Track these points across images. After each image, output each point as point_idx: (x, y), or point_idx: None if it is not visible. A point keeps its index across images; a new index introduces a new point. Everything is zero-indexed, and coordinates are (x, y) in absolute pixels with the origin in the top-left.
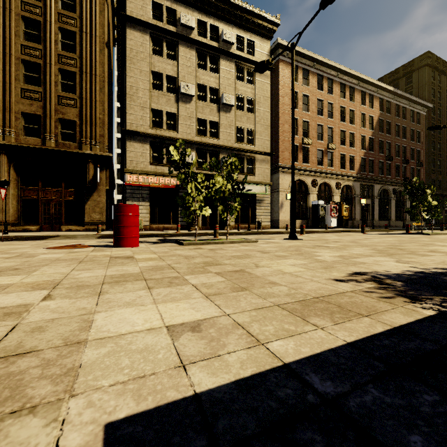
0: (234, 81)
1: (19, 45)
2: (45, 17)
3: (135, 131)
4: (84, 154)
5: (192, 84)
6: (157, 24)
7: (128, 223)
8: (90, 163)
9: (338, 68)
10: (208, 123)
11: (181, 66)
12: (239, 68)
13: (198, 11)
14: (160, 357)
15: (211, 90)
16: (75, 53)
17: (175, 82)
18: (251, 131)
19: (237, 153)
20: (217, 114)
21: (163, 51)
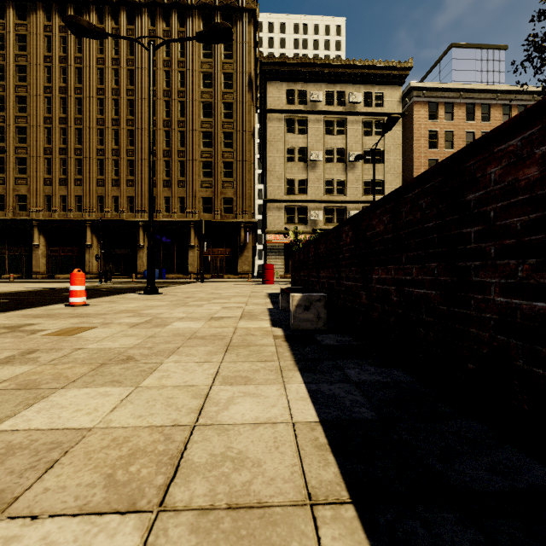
0: (361, 137)
1: (200, 152)
2: (215, 128)
3: (273, 200)
4: (238, 222)
5: (320, 150)
6: (290, 108)
7: (269, 273)
8: (242, 228)
9: (496, 89)
10: (335, 182)
11: (310, 136)
12: (366, 123)
13: (326, 84)
14: (273, 292)
15: (338, 151)
16: (232, 148)
17: (305, 151)
18: (380, 182)
19: (365, 205)
20: (344, 172)
21: (295, 128)
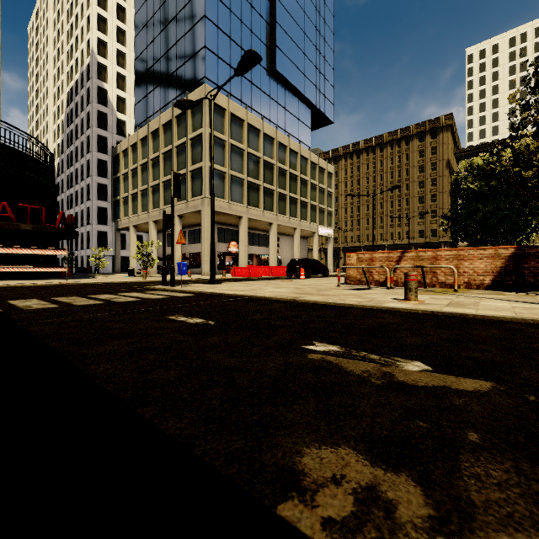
0: None
1: (417, 207)
2: (425, 193)
3: None
4: (439, 242)
5: None
6: None
7: None
8: (442, 245)
9: None
10: None
11: None
12: None
13: None
14: None
15: None
16: (436, 202)
17: None
18: None
19: None
20: None
21: None
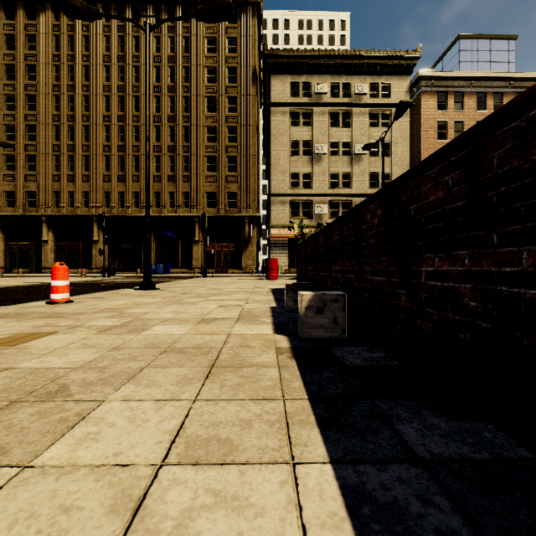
0: (367, 129)
1: (204, 147)
2: (219, 122)
3: (277, 194)
4: (242, 216)
5: (325, 143)
6: (295, 101)
7: (273, 267)
8: (246, 223)
9: (509, 77)
10: (340, 175)
11: (315, 129)
12: (373, 114)
13: (331, 75)
14: (277, 288)
15: (343, 143)
16: (236, 142)
17: (310, 144)
18: (387, 174)
19: None
20: (349, 165)
21: (299, 121)
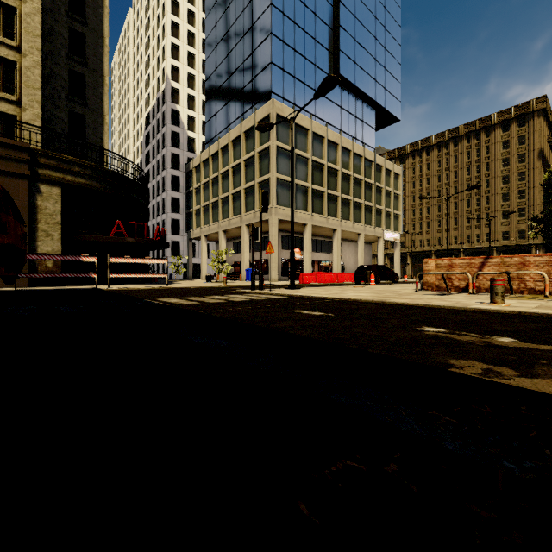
0: None
1: (500, 206)
2: (511, 190)
3: None
4: (529, 244)
5: None
6: None
7: None
8: (532, 248)
9: None
10: None
11: None
12: None
13: None
14: None
15: None
16: (524, 198)
17: None
18: None
19: None
20: None
21: None
